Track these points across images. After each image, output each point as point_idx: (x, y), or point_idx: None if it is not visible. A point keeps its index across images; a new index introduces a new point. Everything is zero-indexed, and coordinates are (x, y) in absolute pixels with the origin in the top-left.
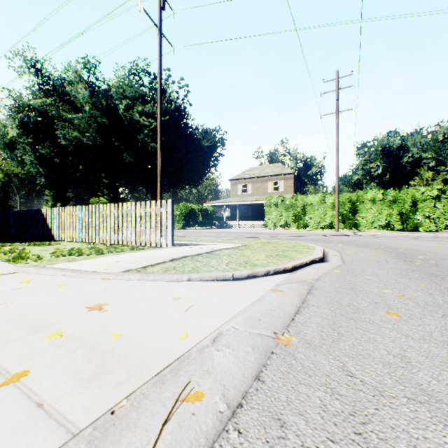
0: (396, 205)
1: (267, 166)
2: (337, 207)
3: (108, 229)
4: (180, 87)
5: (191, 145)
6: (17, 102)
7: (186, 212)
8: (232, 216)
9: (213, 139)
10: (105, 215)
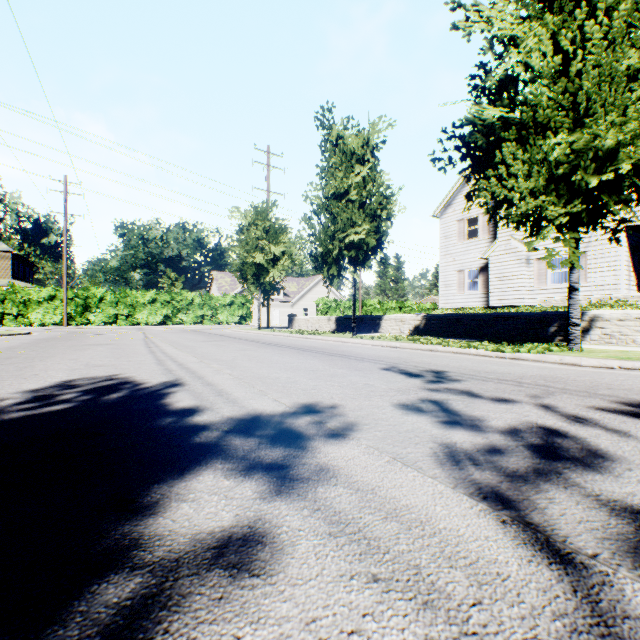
0: (123, 304)
1: None
2: (67, 304)
3: None
4: None
5: None
6: None
7: None
8: None
9: None
10: None
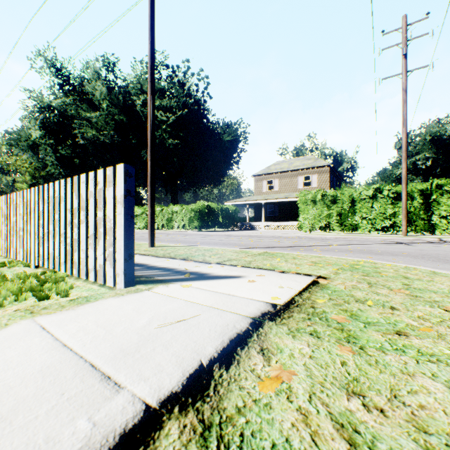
0: None
1: (297, 159)
2: (405, 202)
3: (31, 236)
4: (200, 79)
5: (211, 141)
6: (38, 103)
7: (203, 211)
8: (256, 216)
9: (234, 133)
10: (28, 209)
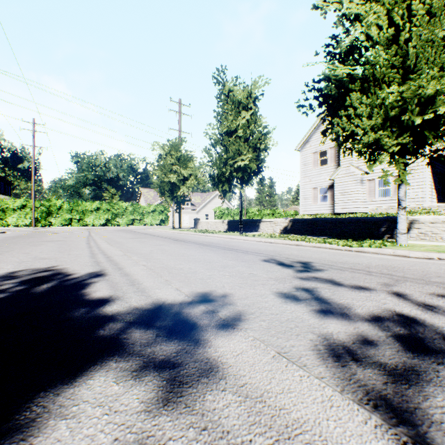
0: (75, 211)
1: None
2: (35, 211)
3: None
4: None
5: None
6: None
7: None
8: None
9: None
10: None
